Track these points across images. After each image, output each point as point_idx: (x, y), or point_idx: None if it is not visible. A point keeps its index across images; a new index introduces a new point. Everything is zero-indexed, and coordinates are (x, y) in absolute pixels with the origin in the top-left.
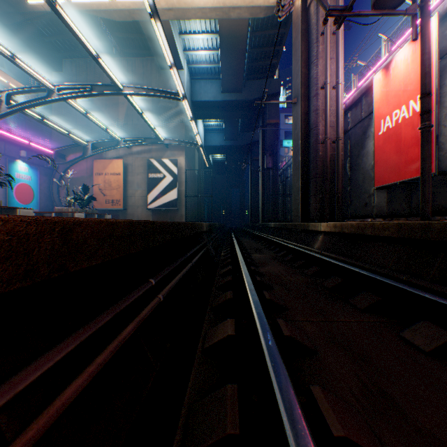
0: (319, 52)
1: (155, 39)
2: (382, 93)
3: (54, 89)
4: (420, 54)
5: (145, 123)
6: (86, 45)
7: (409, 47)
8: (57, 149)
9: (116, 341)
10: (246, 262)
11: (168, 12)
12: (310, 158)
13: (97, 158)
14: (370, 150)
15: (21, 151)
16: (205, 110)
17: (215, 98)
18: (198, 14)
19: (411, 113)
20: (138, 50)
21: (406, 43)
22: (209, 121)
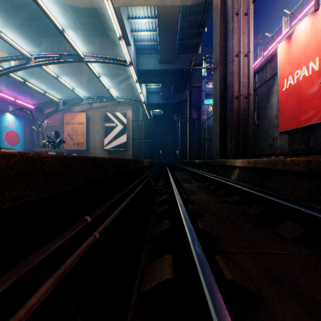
0: (234, 28)
1: (109, 22)
2: (285, 58)
3: (32, 58)
4: None
5: (102, 86)
6: (54, 21)
7: (309, 19)
8: (37, 104)
9: None
10: (179, 191)
11: (119, 1)
12: (227, 110)
13: (67, 111)
14: (274, 103)
15: (9, 106)
16: (147, 76)
17: (154, 67)
18: (141, 2)
19: (310, 72)
20: (97, 31)
21: (306, 16)
22: (150, 85)
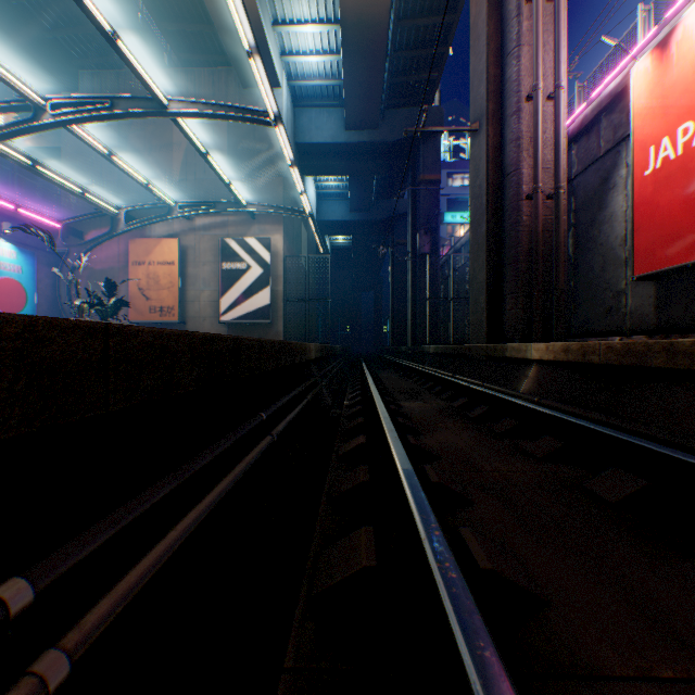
0: (523, 32)
1: (231, 31)
2: (652, 96)
3: (46, 106)
4: None
5: (217, 179)
6: (90, 7)
7: None
8: (68, 220)
9: None
10: (396, 423)
11: None
12: (505, 227)
13: (136, 236)
14: (618, 210)
15: (3, 223)
16: (318, 158)
17: (334, 138)
18: None
19: None
20: (205, 55)
21: None
22: (325, 180)
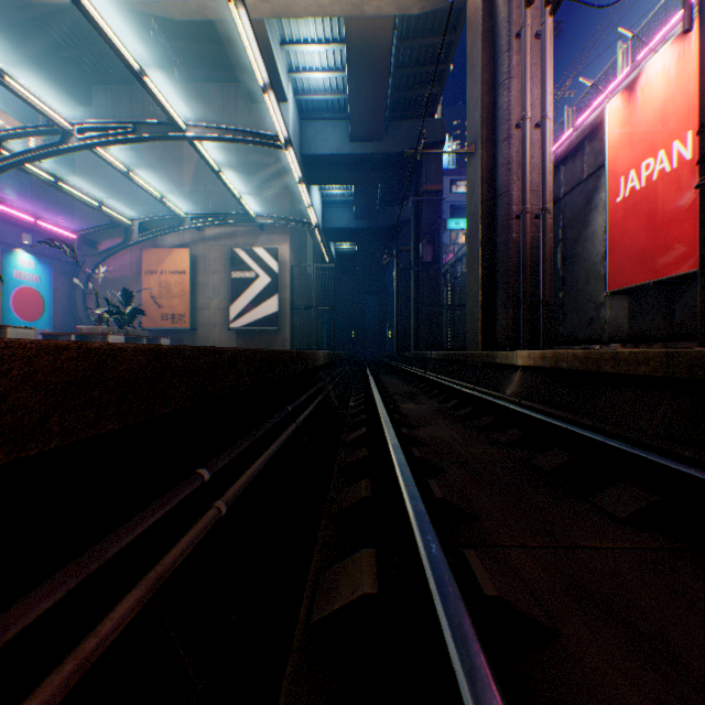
0: (513, 66)
1: (241, 52)
2: (622, 132)
3: (73, 130)
4: (697, 56)
5: (226, 191)
6: (122, 51)
7: (672, 49)
8: (83, 231)
9: (71, 660)
10: (393, 419)
11: (262, 6)
12: (497, 243)
13: (148, 246)
14: (598, 230)
15: (23, 234)
16: (324, 169)
17: (339, 149)
18: (312, 8)
19: (675, 163)
20: (215, 71)
21: (667, 43)
22: (331, 188)
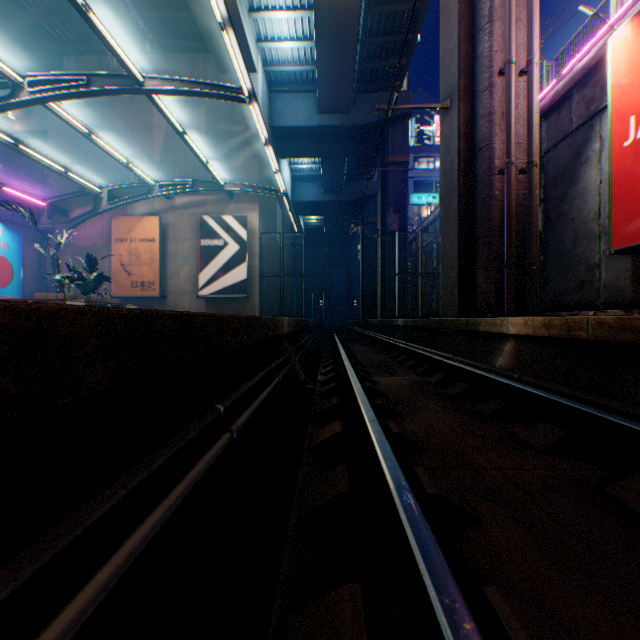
0: (495, 8)
1: (208, 16)
2: (632, 65)
3: (23, 83)
4: None
5: (196, 160)
6: None
7: None
8: (53, 199)
9: None
10: (373, 404)
11: None
12: (477, 202)
13: (119, 215)
14: (591, 184)
15: None
16: (292, 141)
17: (308, 122)
18: None
19: None
20: (184, 41)
21: None
22: (299, 163)
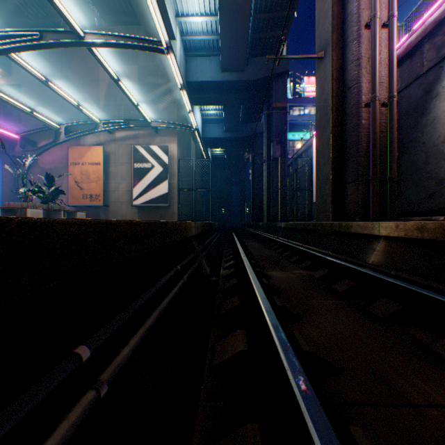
0: None
1: None
2: None
3: None
4: None
5: (130, 104)
6: None
7: None
8: (24, 133)
9: None
10: (273, 305)
11: None
12: (347, 129)
13: (74, 145)
14: (441, 114)
15: None
16: (202, 92)
17: (213, 78)
18: None
19: None
20: (122, 17)
21: None
22: (208, 109)
